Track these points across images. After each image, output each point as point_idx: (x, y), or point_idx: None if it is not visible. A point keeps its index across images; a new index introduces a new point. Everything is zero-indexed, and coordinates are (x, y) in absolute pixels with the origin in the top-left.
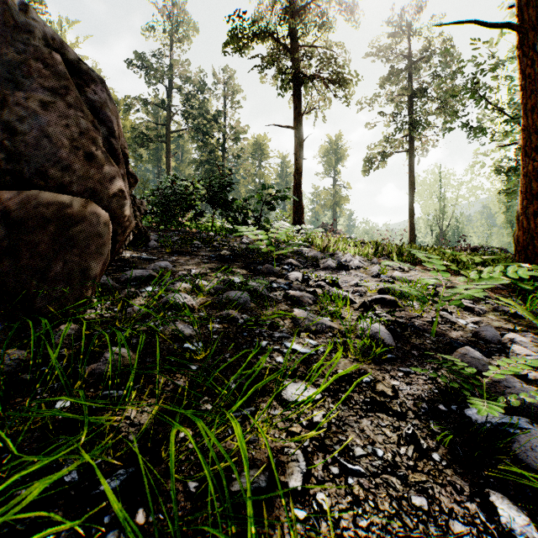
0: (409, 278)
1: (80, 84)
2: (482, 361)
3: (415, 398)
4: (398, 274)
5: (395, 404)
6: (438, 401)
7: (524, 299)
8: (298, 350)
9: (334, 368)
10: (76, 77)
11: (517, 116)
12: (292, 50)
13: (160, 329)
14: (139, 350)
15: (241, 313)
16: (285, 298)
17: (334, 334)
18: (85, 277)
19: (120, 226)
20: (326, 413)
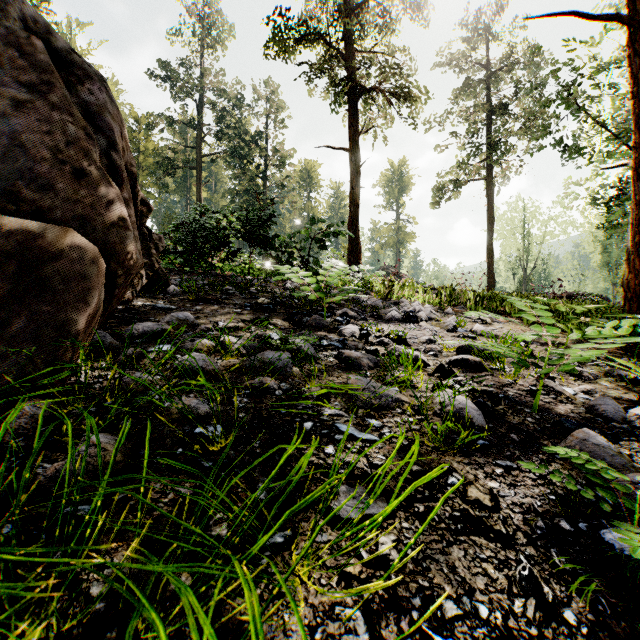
0: (494, 333)
1: (70, 81)
2: (608, 449)
3: (525, 509)
4: (479, 327)
5: (497, 521)
6: (558, 514)
7: (639, 359)
8: (355, 436)
9: (407, 463)
10: (66, 73)
11: (619, 135)
12: (348, 57)
13: (166, 404)
14: (116, 447)
15: (279, 381)
16: (338, 359)
17: (404, 410)
18: (62, 335)
19: (121, 266)
20: (398, 537)
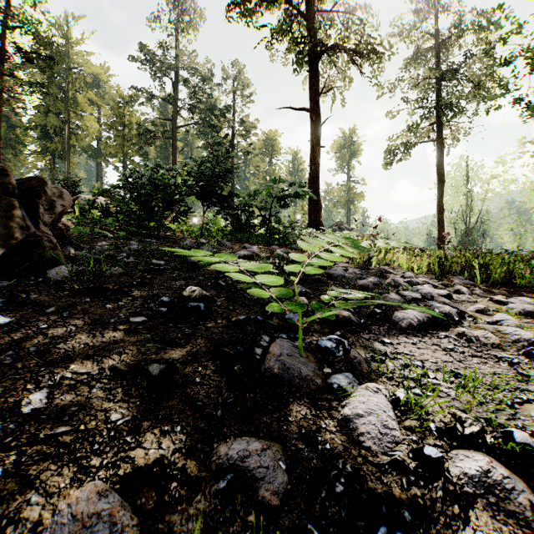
0: None
1: None
2: None
3: None
4: None
5: None
6: None
7: None
8: None
9: None
10: None
11: None
12: (308, 19)
13: None
14: None
15: None
16: None
17: None
18: None
19: None
20: None
